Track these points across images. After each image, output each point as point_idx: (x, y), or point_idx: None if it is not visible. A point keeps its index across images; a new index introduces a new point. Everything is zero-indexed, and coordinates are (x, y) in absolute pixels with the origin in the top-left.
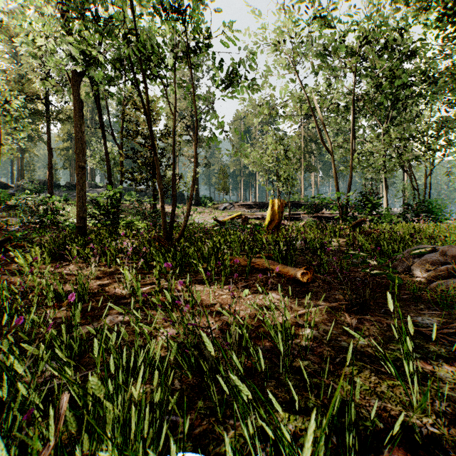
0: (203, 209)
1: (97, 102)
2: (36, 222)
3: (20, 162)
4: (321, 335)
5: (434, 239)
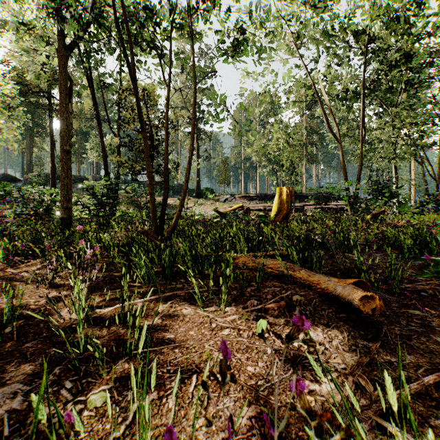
0: (204, 201)
1: (93, 88)
2: (29, 214)
3: (29, 156)
4: None
5: None
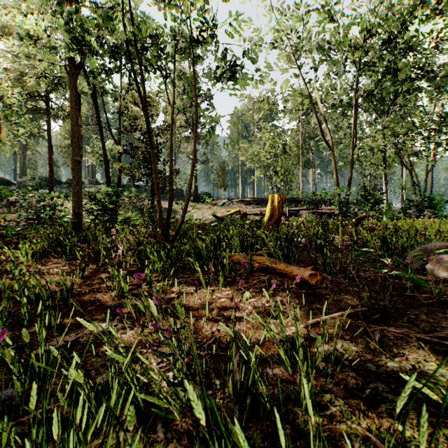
0: (202, 205)
1: (96, 97)
2: (34, 218)
3: (22, 159)
4: (340, 353)
5: (443, 235)
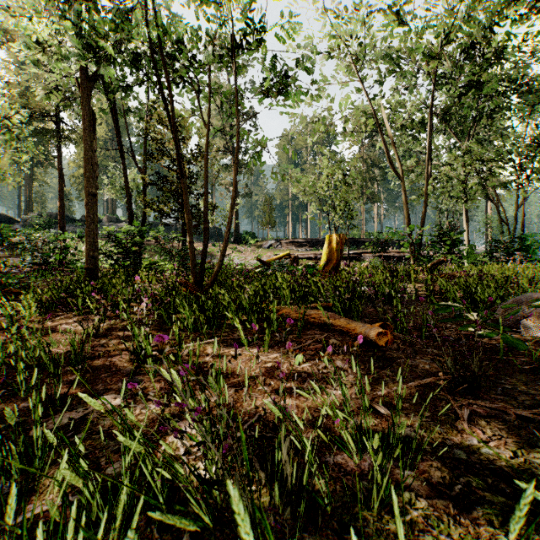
0: (244, 248)
1: (115, 116)
2: (41, 263)
3: (28, 192)
4: (420, 435)
5: (539, 284)
